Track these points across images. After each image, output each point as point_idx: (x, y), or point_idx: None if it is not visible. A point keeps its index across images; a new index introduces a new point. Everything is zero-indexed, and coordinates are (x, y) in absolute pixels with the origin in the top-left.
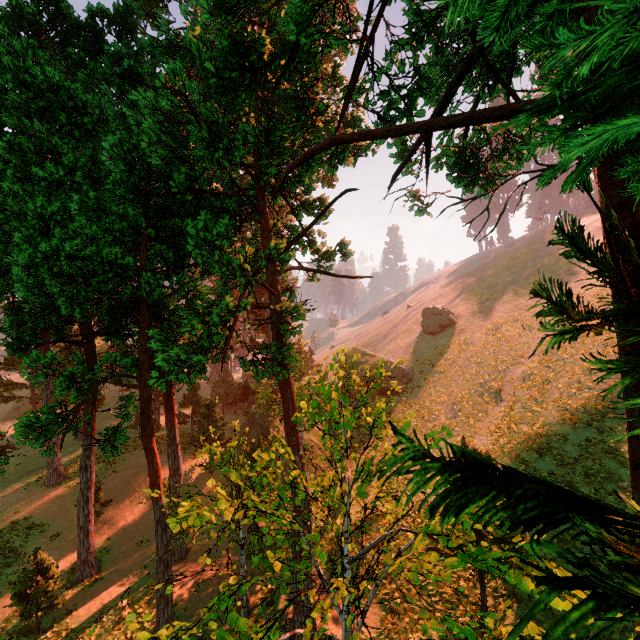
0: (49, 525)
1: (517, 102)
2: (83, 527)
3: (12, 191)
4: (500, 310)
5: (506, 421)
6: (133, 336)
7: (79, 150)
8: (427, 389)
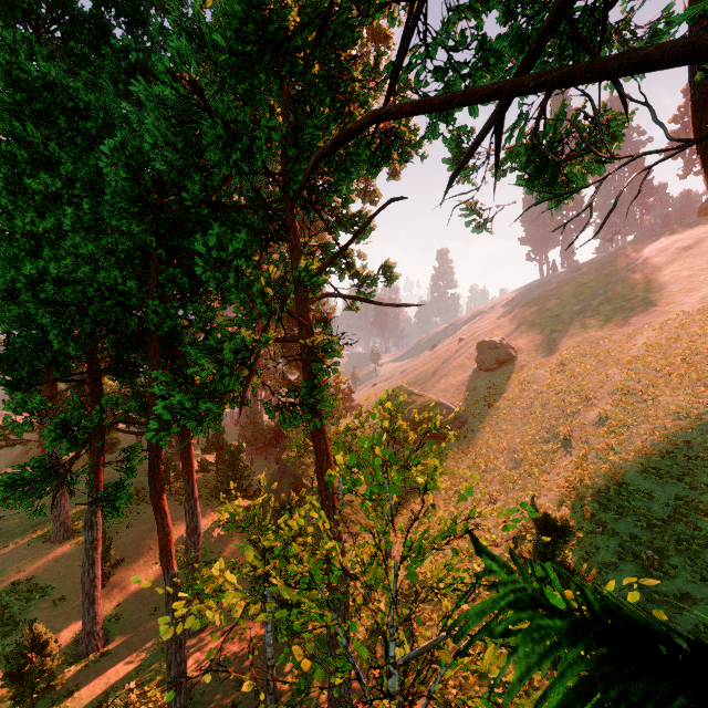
0: (53, 588)
1: (642, 47)
2: (88, 593)
3: (0, 206)
4: (567, 343)
5: (578, 474)
6: (143, 374)
7: (83, 160)
8: (483, 434)
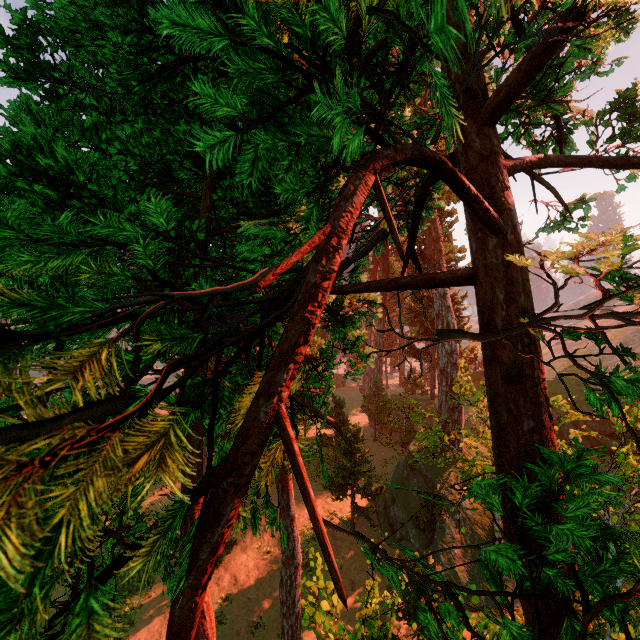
0: None
1: None
2: None
3: None
4: None
5: None
6: None
7: None
8: None
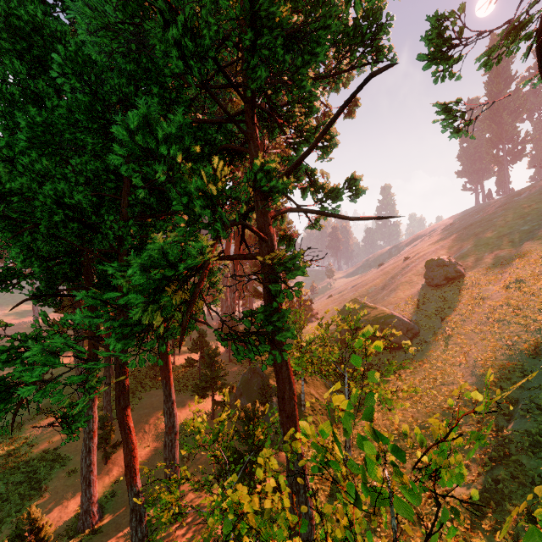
0: (70, 459)
1: None
2: (85, 477)
3: None
4: (521, 261)
5: None
6: None
7: None
8: (437, 346)
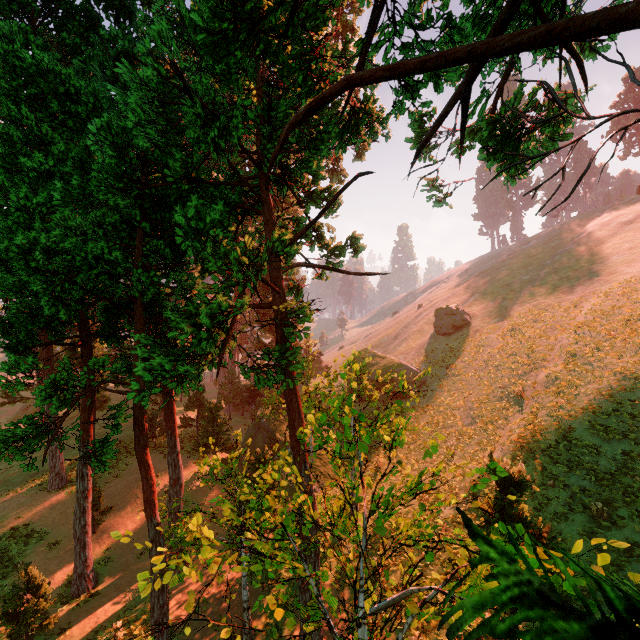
0: (49, 533)
1: (622, 4)
2: (79, 539)
3: None
4: (518, 310)
5: (530, 430)
6: (130, 338)
7: (74, 141)
8: (441, 393)
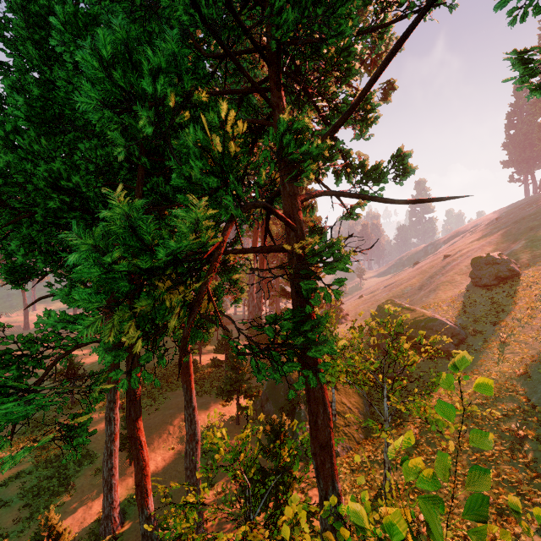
0: (98, 457)
1: None
2: (107, 481)
3: None
4: None
5: None
6: None
7: None
8: (490, 355)
